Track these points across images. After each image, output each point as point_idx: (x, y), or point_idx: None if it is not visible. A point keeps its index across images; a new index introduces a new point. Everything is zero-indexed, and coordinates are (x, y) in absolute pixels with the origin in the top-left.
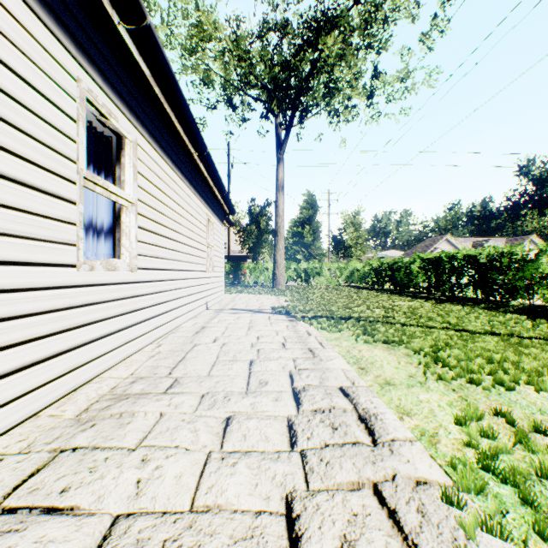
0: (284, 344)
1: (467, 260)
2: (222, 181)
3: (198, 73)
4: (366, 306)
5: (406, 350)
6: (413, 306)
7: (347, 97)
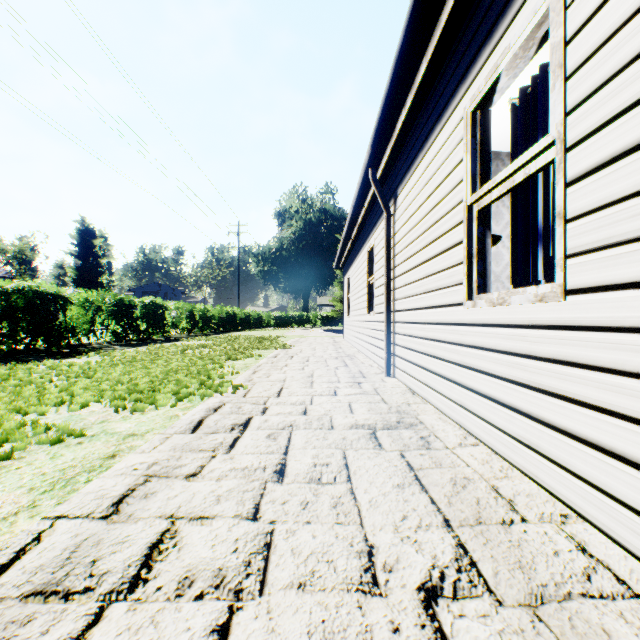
0: (146, 562)
1: None
2: None
3: None
4: None
5: None
6: None
7: None
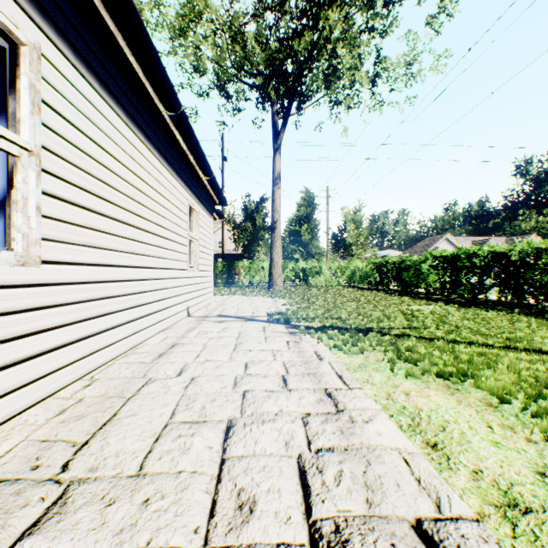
0: (285, 380)
1: (492, 257)
2: (206, 159)
3: (189, 58)
4: (380, 311)
5: (480, 393)
6: (437, 312)
7: (349, 82)
